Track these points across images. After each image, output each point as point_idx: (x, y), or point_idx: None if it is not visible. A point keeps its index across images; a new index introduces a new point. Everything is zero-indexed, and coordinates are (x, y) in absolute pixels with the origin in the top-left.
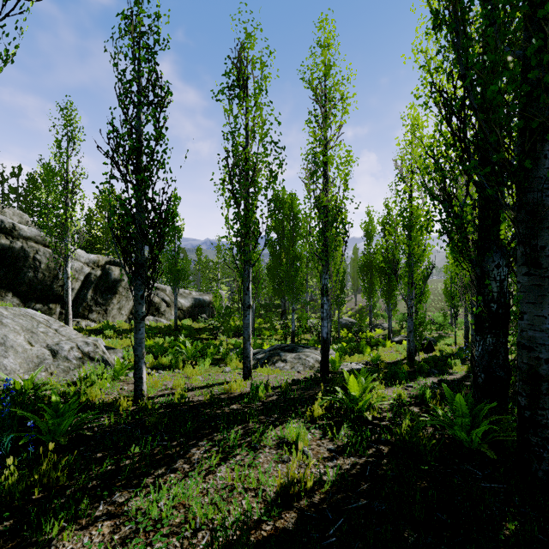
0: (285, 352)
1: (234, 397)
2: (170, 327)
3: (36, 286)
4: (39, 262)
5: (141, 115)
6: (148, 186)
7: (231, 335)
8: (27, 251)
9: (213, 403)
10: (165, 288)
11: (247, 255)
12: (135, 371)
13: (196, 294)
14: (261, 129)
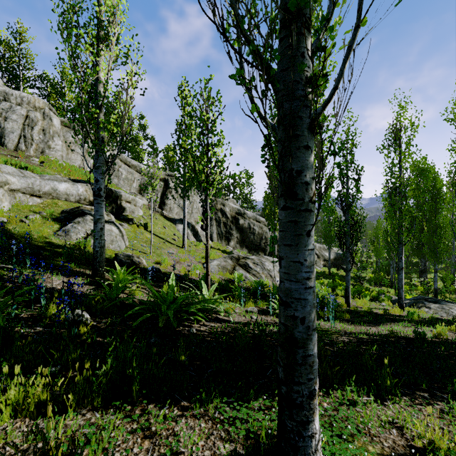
0: (428, 302)
1: (397, 315)
2: (324, 272)
3: (254, 243)
4: (255, 230)
5: (348, 182)
6: (353, 214)
7: (372, 284)
8: (250, 225)
9: (386, 314)
10: (315, 245)
11: (401, 239)
12: (346, 293)
13: (336, 249)
14: (412, 167)
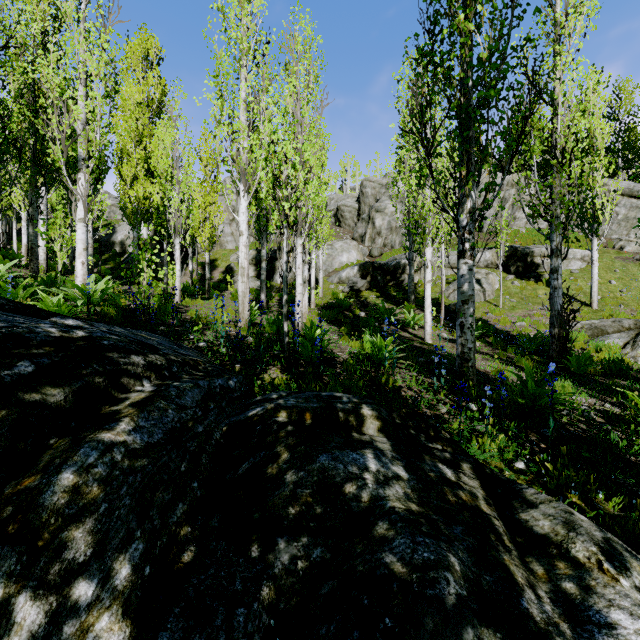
0: None
1: None
2: None
3: None
4: None
5: None
6: None
7: None
8: None
9: None
10: None
11: None
12: None
13: None
14: None
